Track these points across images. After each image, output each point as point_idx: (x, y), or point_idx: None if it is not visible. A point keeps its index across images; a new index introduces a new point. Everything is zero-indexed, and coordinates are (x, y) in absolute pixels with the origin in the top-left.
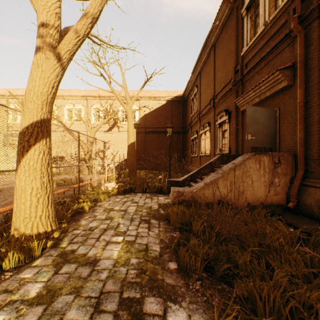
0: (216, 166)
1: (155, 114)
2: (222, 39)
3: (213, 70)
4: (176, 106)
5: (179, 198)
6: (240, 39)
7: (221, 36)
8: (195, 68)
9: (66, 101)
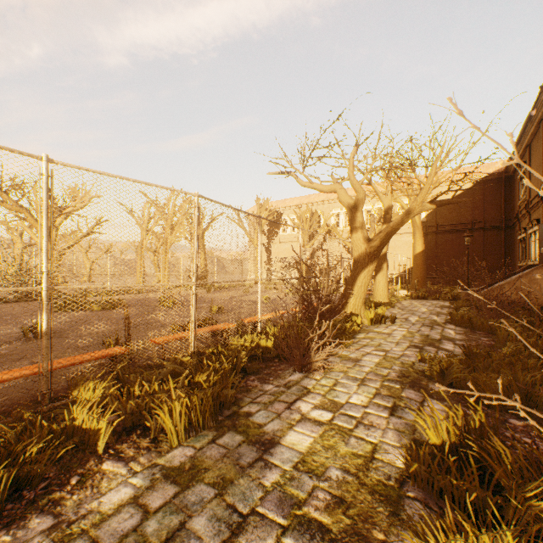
0: None
1: (452, 205)
2: None
3: (541, 151)
4: (491, 187)
5: (466, 297)
6: None
7: None
8: (518, 141)
9: (332, 205)
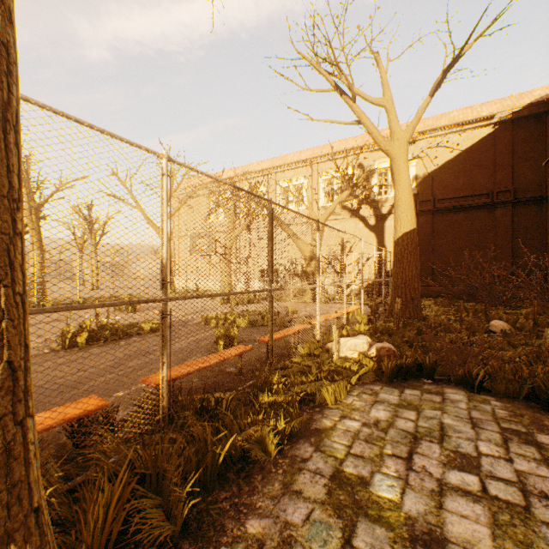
0: None
1: (459, 166)
2: None
3: None
4: (526, 131)
5: None
6: None
7: None
8: None
9: (279, 175)
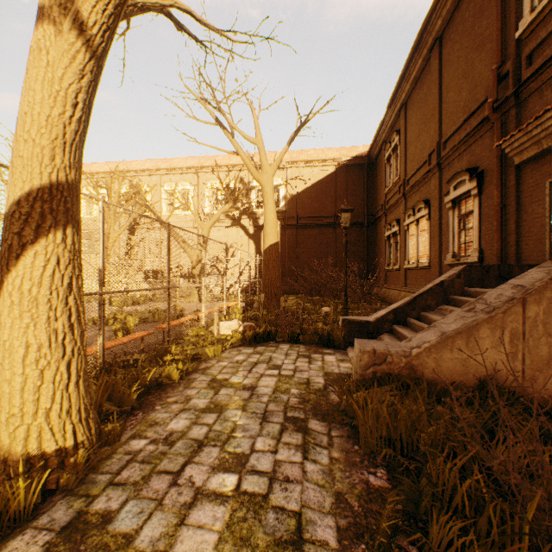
0: (454, 291)
1: (314, 193)
2: (460, 19)
3: (436, 90)
4: (354, 175)
5: (375, 367)
6: (512, 3)
7: (458, 14)
8: (395, 95)
9: (164, 178)
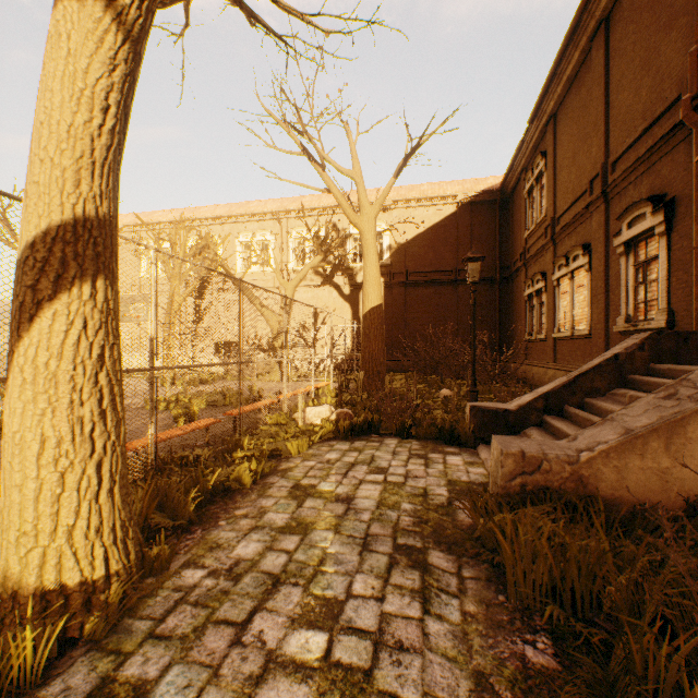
0: (634, 369)
1: (429, 240)
2: None
3: (601, 92)
4: (482, 215)
5: (524, 477)
6: None
7: None
8: (539, 104)
9: (239, 226)
